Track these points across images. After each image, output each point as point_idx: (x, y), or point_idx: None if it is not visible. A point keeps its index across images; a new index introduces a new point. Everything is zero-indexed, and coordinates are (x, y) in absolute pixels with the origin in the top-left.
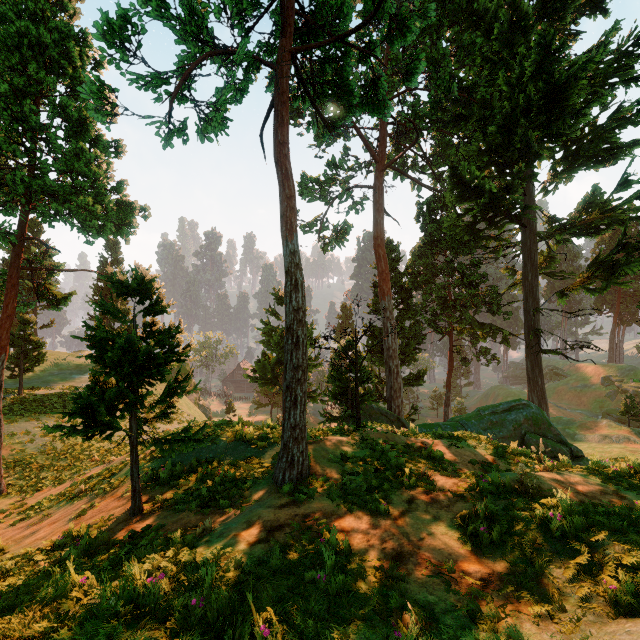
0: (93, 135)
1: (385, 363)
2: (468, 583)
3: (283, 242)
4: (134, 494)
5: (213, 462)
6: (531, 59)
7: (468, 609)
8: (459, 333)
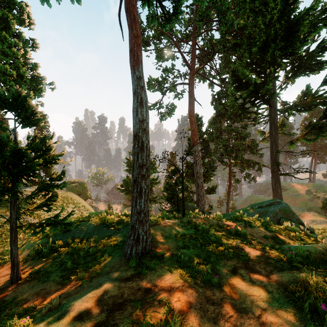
0: (13, 29)
1: (195, 181)
2: None
3: (131, 70)
4: (12, 267)
5: (83, 239)
6: (278, 8)
7: None
8: (234, 165)
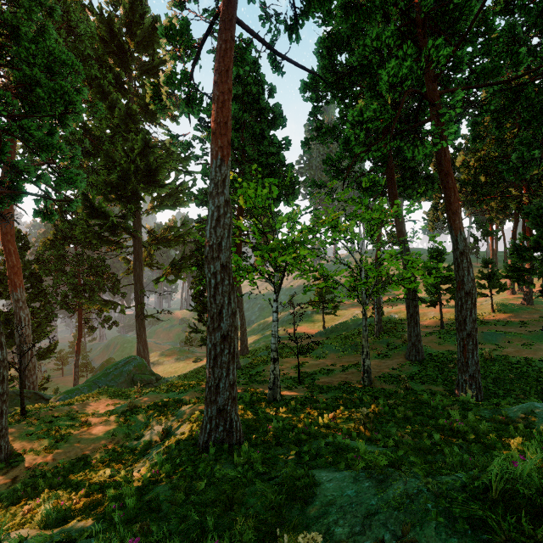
0: None
1: (18, 348)
2: (112, 446)
3: None
4: None
5: None
6: (138, 146)
7: (113, 450)
8: (88, 308)
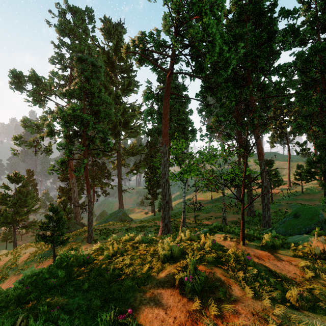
0: None
1: (73, 203)
2: None
3: (88, 194)
4: (55, 258)
5: (63, 247)
6: (121, 111)
7: None
8: (97, 186)
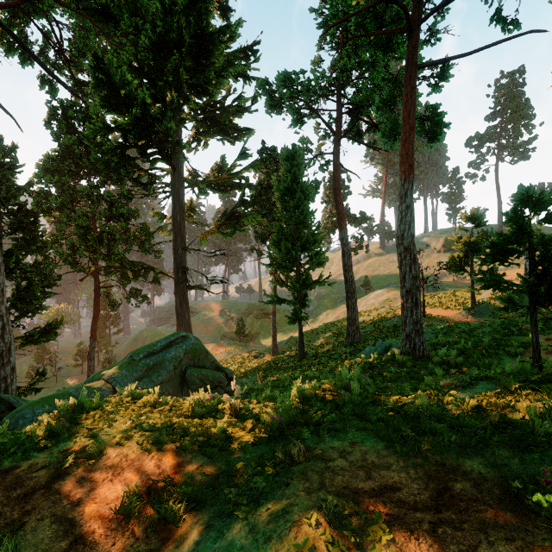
0: None
1: None
2: None
3: None
4: None
5: None
6: None
7: None
8: (107, 273)
